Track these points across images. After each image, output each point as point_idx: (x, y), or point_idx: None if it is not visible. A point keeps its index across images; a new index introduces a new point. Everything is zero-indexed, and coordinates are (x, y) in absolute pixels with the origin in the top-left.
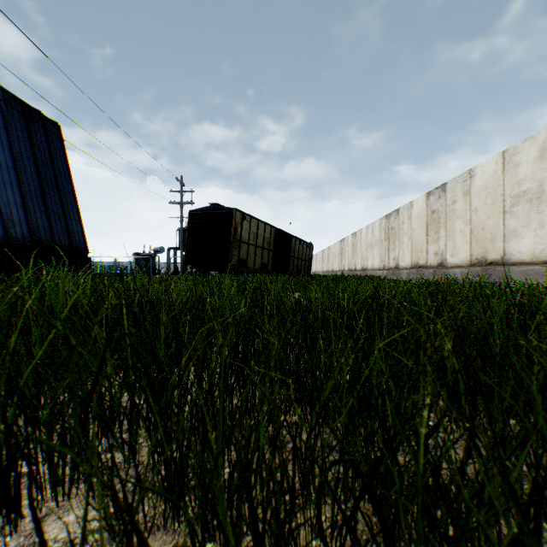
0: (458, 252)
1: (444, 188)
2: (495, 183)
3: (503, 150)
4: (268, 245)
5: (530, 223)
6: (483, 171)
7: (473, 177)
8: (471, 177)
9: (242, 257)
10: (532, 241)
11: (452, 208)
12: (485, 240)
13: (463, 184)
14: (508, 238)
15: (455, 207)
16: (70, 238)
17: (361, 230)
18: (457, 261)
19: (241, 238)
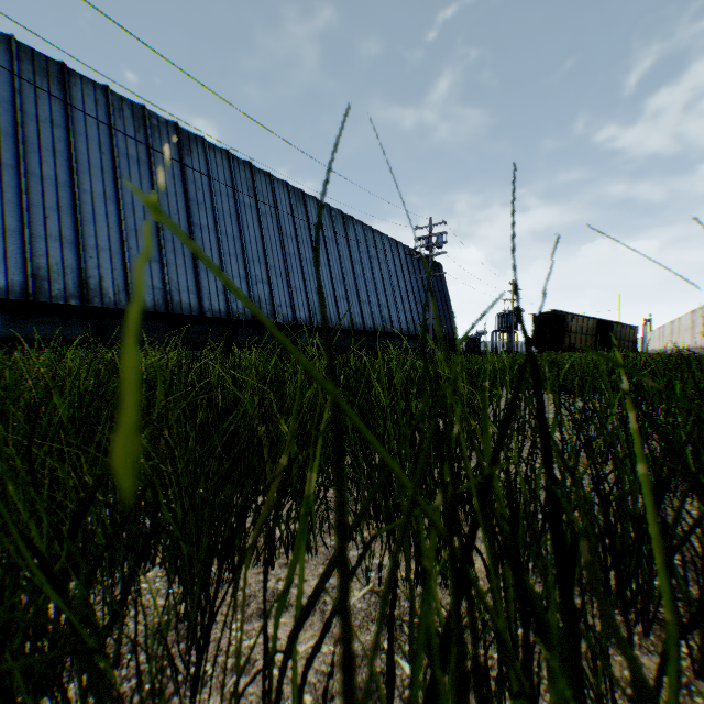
0: None
1: None
2: None
3: None
4: (590, 332)
5: None
6: None
7: None
8: None
9: (570, 342)
10: None
11: None
12: None
13: None
14: None
15: None
16: (452, 332)
17: (680, 317)
18: None
19: (570, 330)
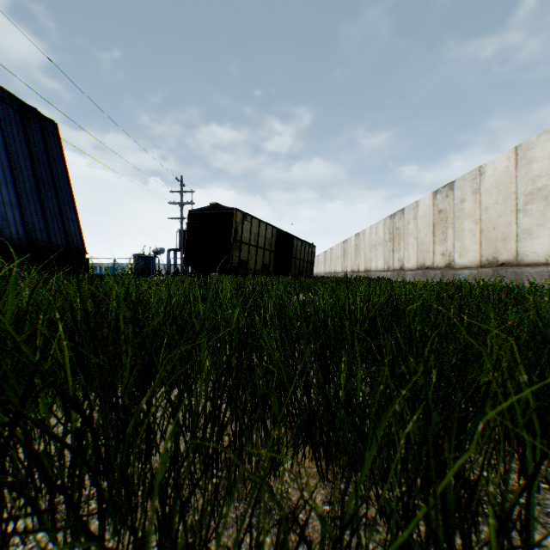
0: (467, 253)
1: (451, 186)
2: (507, 180)
3: (516, 146)
4: (270, 246)
5: (545, 222)
6: (494, 168)
7: (483, 174)
8: (481, 174)
9: (243, 258)
10: (548, 241)
11: (460, 207)
12: (496, 240)
13: (472, 182)
14: (522, 237)
15: (463, 206)
16: (67, 239)
17: (365, 230)
18: (466, 262)
19: (242, 238)
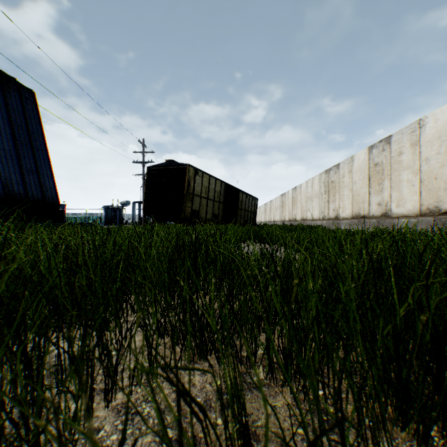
0: (405, 202)
1: (388, 140)
2: None
3: None
4: (219, 198)
5: None
6: (436, 119)
7: (423, 126)
8: (421, 127)
9: (195, 209)
10: None
11: (398, 159)
12: (438, 189)
13: (411, 134)
14: None
15: (401, 158)
16: (42, 192)
17: (301, 185)
18: (404, 211)
19: (194, 191)
